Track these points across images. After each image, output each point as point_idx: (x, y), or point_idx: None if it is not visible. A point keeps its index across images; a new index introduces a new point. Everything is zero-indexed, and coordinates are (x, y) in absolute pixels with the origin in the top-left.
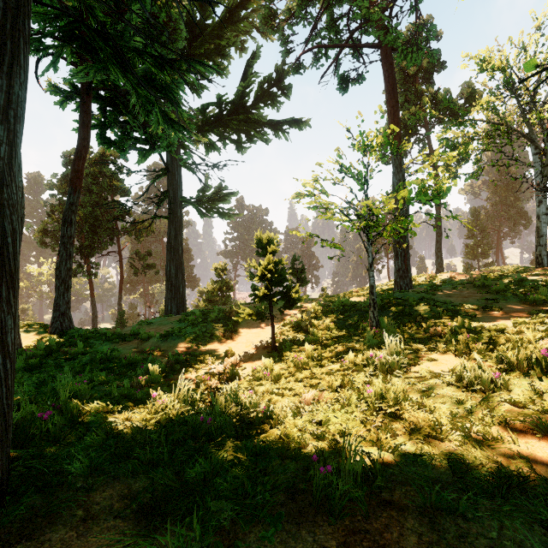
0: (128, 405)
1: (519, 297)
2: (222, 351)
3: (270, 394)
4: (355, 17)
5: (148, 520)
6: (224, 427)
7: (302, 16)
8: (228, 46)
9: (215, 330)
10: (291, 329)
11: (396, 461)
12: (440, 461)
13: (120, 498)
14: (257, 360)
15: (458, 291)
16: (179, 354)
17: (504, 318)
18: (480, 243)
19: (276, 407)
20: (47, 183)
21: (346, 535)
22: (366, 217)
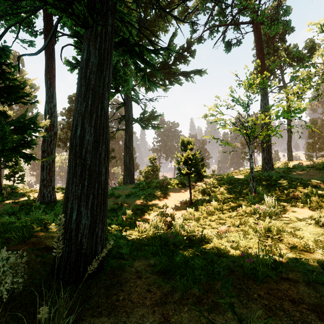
0: (126, 228)
1: None
2: (160, 204)
3: (197, 227)
4: (237, 7)
5: (163, 276)
6: (181, 240)
7: (204, 9)
8: (158, 30)
9: (155, 193)
10: (199, 193)
11: (285, 261)
12: (313, 261)
13: (147, 266)
14: (182, 209)
15: (306, 172)
16: (138, 205)
17: None
18: (317, 142)
19: (202, 233)
20: (60, 113)
21: (267, 290)
22: (248, 127)
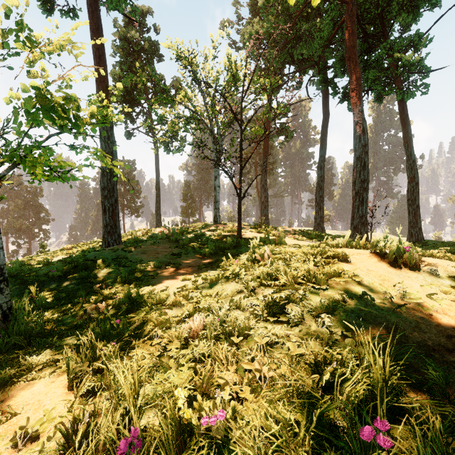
0: None
1: (196, 251)
2: None
3: None
4: None
5: None
6: None
7: None
8: None
9: None
10: None
11: None
12: None
13: None
14: None
15: (155, 246)
16: None
17: (178, 276)
18: (190, 206)
19: None
20: None
21: None
22: None
